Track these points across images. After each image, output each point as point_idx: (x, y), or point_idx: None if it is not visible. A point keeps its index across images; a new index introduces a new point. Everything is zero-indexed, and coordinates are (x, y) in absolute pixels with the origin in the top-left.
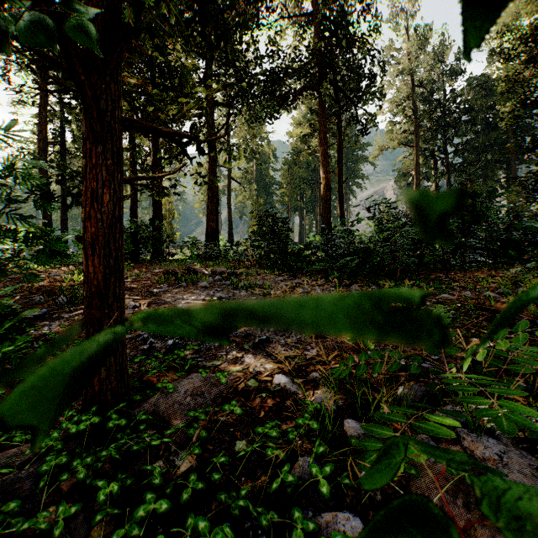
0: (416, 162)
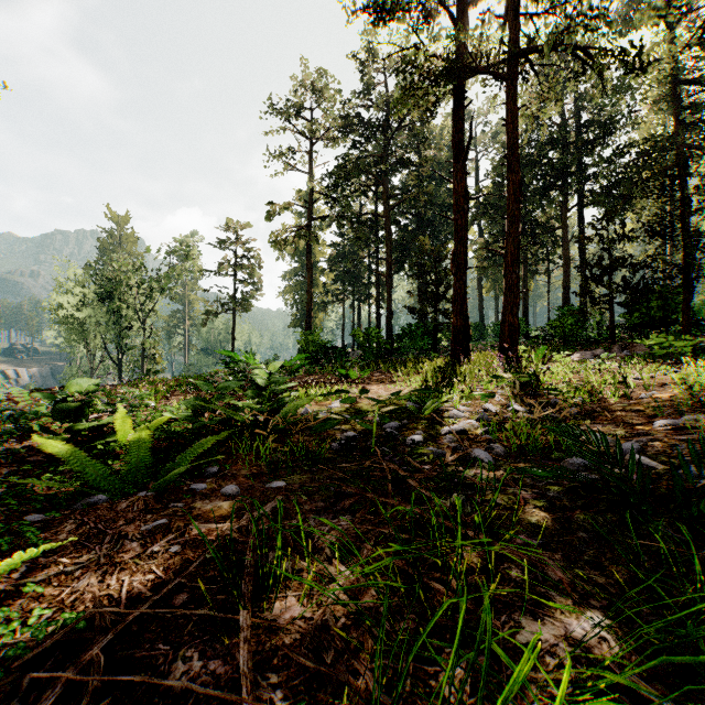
0: None
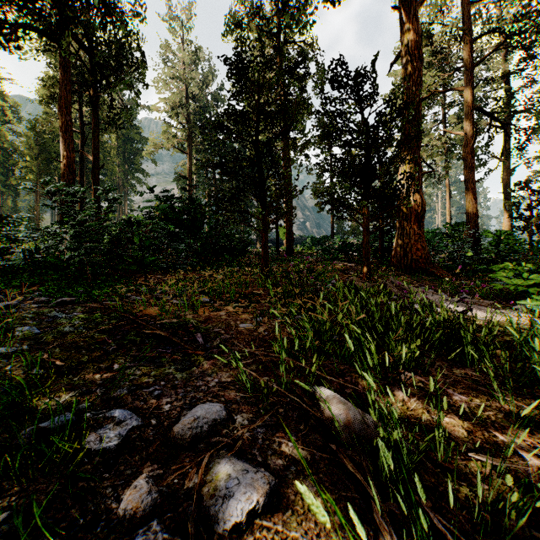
0: (189, 169)
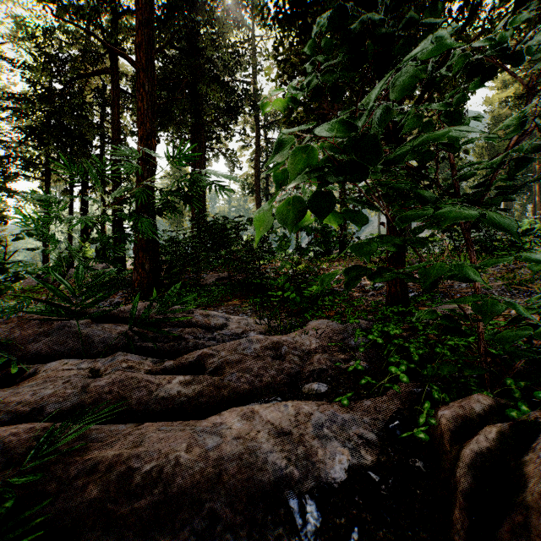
0: None
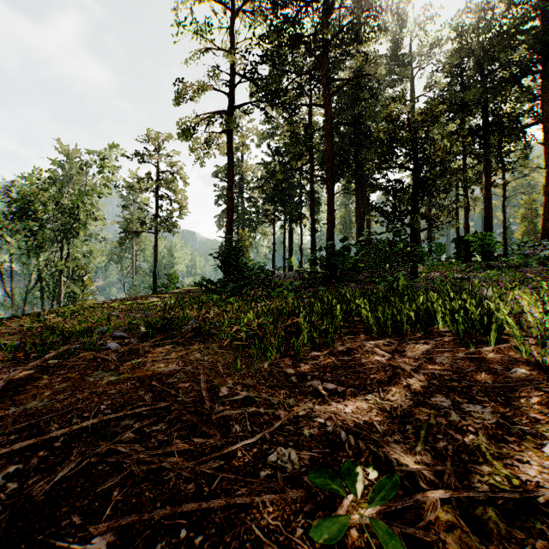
0: None
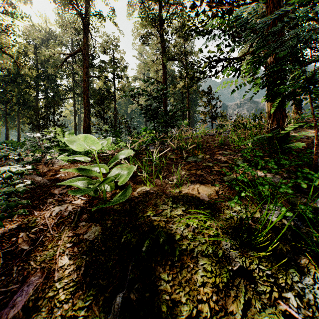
0: None
